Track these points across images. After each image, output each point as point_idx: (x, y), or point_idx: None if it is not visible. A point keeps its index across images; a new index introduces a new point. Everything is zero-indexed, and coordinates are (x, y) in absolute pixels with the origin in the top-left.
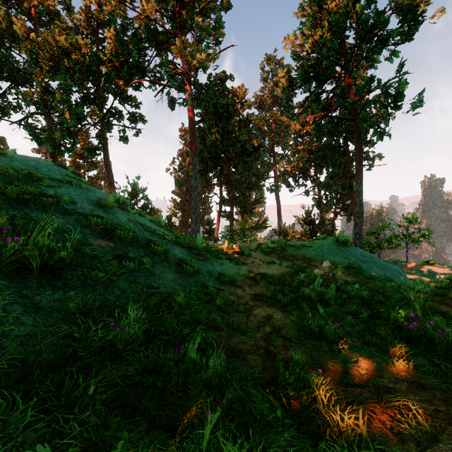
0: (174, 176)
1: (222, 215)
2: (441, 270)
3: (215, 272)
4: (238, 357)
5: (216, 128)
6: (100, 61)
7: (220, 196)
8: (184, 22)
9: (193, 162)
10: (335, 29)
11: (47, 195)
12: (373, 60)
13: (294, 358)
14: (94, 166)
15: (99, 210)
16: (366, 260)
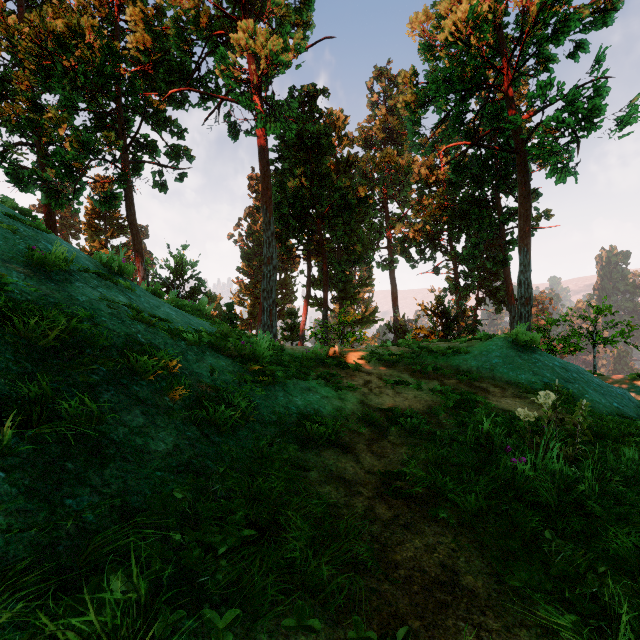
0: (241, 245)
1: (310, 303)
2: None
3: (291, 411)
4: None
5: (301, 169)
6: (118, 59)
7: (308, 274)
8: (252, 2)
9: (266, 218)
10: (491, 2)
11: None
12: (548, 58)
13: None
14: (121, 230)
15: (17, 270)
16: (573, 378)
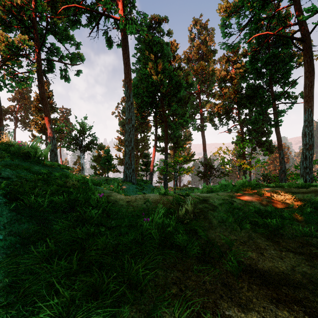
0: (119, 118)
1: (157, 150)
2: None
3: None
4: None
5: (151, 64)
6: None
7: (155, 132)
8: None
9: (127, 93)
10: None
11: None
12: None
13: None
14: (54, 110)
15: None
16: None
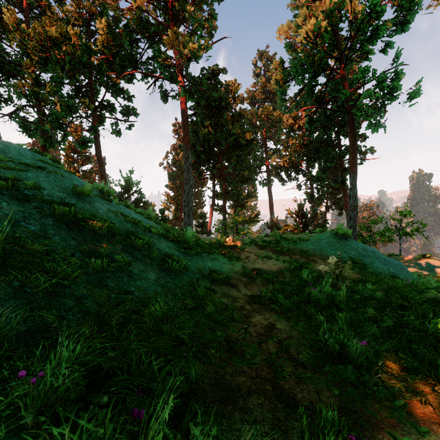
0: (168, 170)
1: (214, 209)
2: (439, 264)
3: (206, 269)
4: (235, 402)
5: (209, 121)
6: (91, 52)
7: (213, 190)
8: (177, 14)
9: (186, 154)
10: (329, 18)
11: (4, 178)
12: (368, 51)
13: (324, 416)
14: (88, 160)
15: (72, 198)
16: (368, 255)
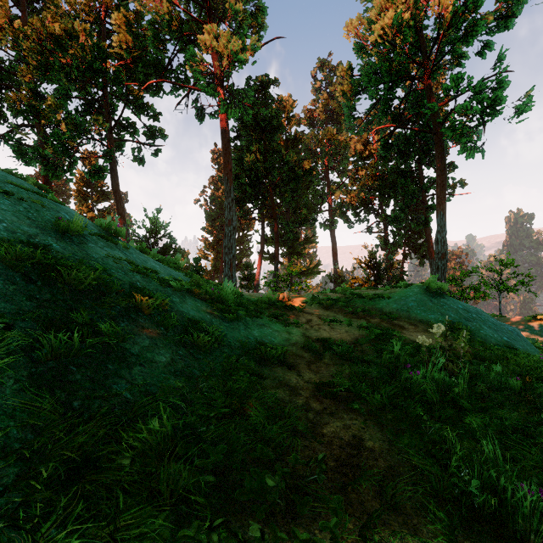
0: (205, 209)
1: (264, 258)
2: None
3: (250, 340)
4: None
5: (256, 146)
6: (105, 56)
7: (262, 233)
8: (215, 8)
9: (227, 187)
10: (412, 10)
11: None
12: (460, 55)
13: None
14: (105, 196)
15: (50, 236)
16: (472, 318)
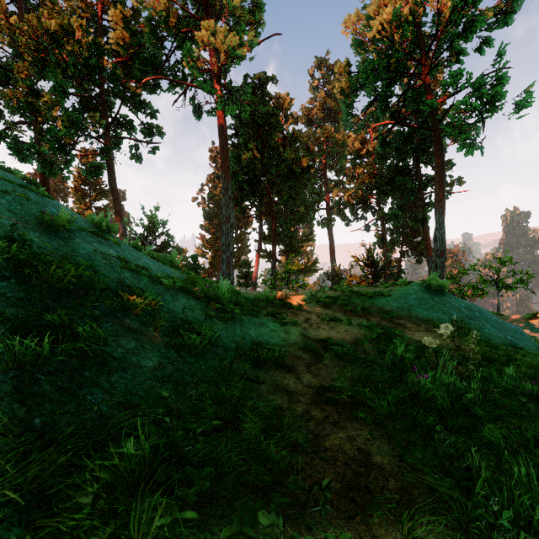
0: (203, 207)
1: (261, 255)
2: None
3: (246, 340)
4: None
5: (254, 143)
6: (102, 52)
7: (260, 231)
8: (213, 5)
9: (225, 185)
10: (411, 6)
11: None
12: (459, 51)
13: None
14: (103, 194)
15: (33, 230)
16: (475, 316)
